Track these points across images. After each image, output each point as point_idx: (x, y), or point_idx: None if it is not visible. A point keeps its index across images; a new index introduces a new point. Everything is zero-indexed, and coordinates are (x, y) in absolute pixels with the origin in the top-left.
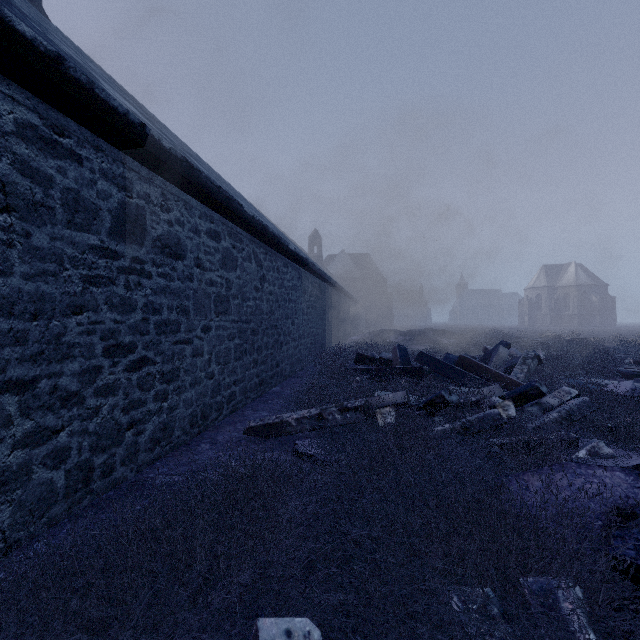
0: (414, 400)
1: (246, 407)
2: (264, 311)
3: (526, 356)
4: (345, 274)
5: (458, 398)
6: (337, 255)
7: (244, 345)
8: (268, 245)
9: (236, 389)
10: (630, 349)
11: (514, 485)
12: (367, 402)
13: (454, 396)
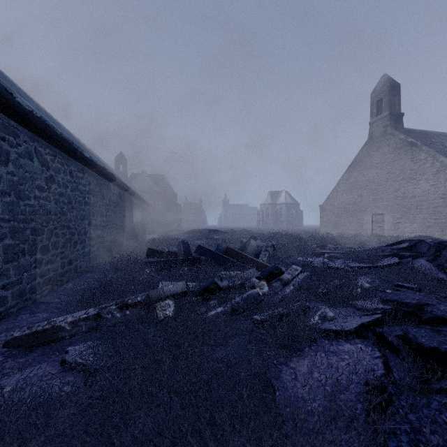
0: (193, 287)
1: (23, 310)
2: (52, 211)
3: (267, 245)
4: (146, 189)
5: (228, 283)
6: (139, 174)
7: (21, 245)
8: (58, 148)
9: (7, 293)
10: (313, 239)
11: (284, 376)
12: (148, 296)
13: (225, 281)
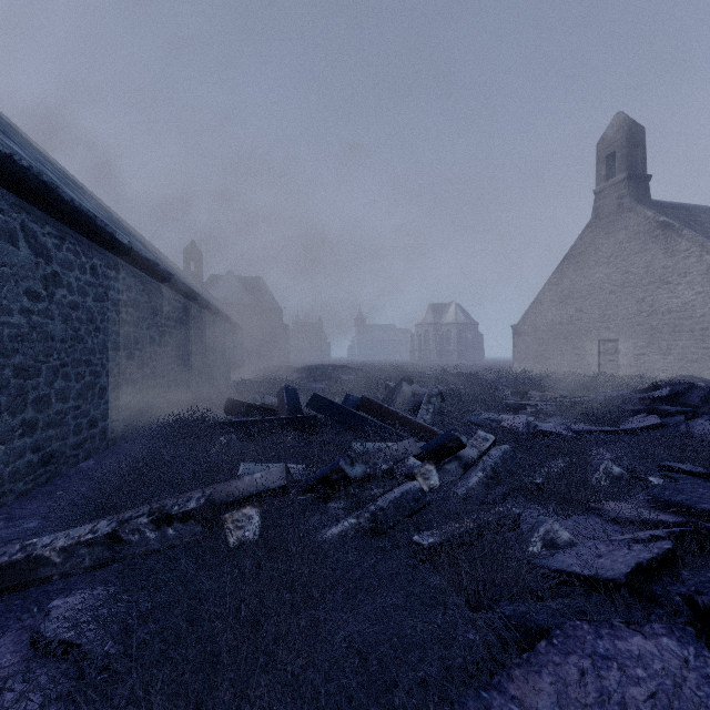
0: (300, 474)
1: None
2: (56, 336)
3: (431, 393)
4: (233, 300)
5: (364, 468)
6: (223, 276)
7: None
8: (68, 225)
9: None
10: (503, 381)
11: None
12: (212, 498)
13: (359, 466)
